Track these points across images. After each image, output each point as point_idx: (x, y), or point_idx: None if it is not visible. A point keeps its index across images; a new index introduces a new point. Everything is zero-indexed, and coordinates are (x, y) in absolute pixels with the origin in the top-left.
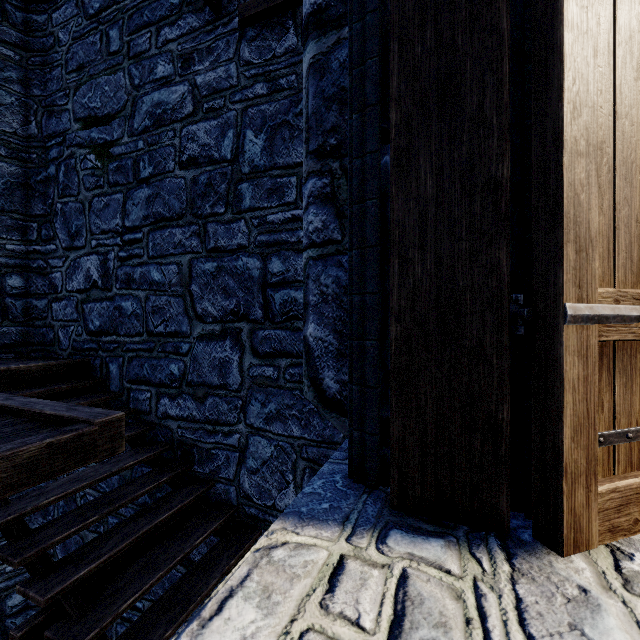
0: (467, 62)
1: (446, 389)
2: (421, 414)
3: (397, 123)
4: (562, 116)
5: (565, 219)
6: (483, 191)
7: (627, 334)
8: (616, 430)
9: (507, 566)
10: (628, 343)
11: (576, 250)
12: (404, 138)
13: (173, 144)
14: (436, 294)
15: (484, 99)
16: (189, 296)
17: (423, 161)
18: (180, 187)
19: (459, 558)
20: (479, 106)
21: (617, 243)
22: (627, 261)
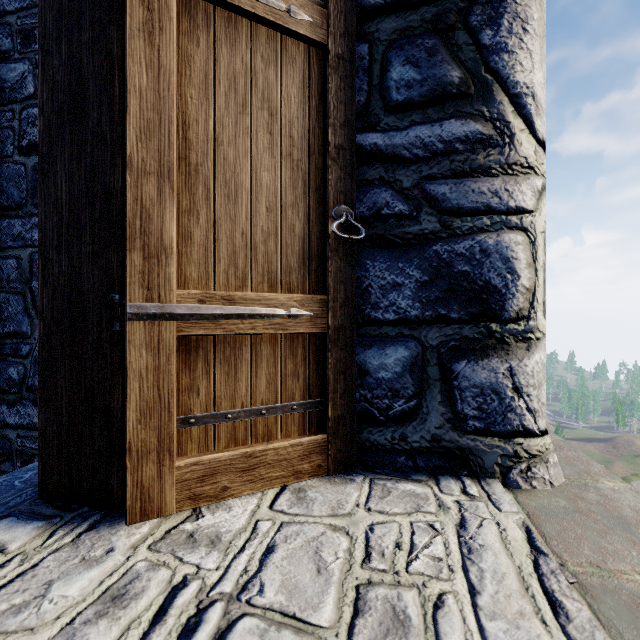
0: (90, 80)
1: (76, 382)
2: (58, 406)
3: (41, 130)
4: (126, 138)
5: (129, 229)
6: (101, 200)
7: (216, 329)
8: (214, 412)
9: (71, 538)
10: (232, 337)
11: (144, 256)
12: (46, 144)
13: (12, 126)
14: (69, 293)
15: (102, 116)
16: (30, 293)
17: (60, 168)
18: (20, 174)
19: (35, 537)
20: (99, 122)
21: (217, 252)
22: (230, 267)
